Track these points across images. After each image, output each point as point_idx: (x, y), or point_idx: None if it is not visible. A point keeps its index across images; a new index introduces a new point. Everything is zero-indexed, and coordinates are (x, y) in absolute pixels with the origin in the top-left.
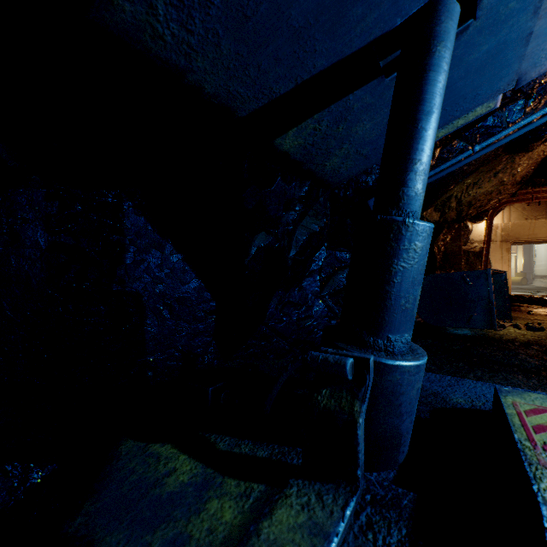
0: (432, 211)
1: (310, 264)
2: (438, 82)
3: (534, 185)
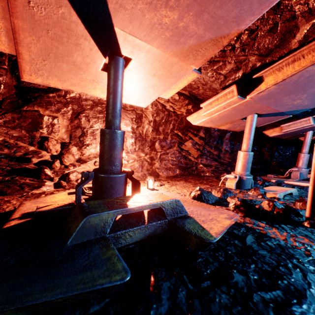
0: None
1: None
2: None
3: None
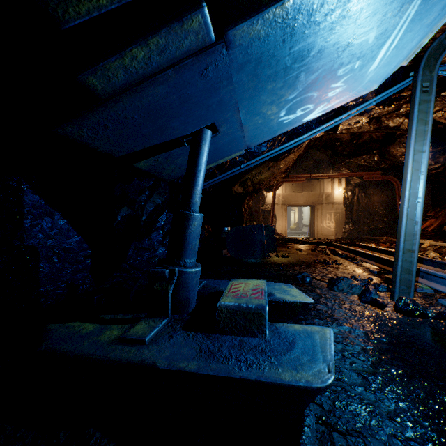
0: (238, 186)
1: (156, 223)
2: (203, 159)
3: (297, 171)
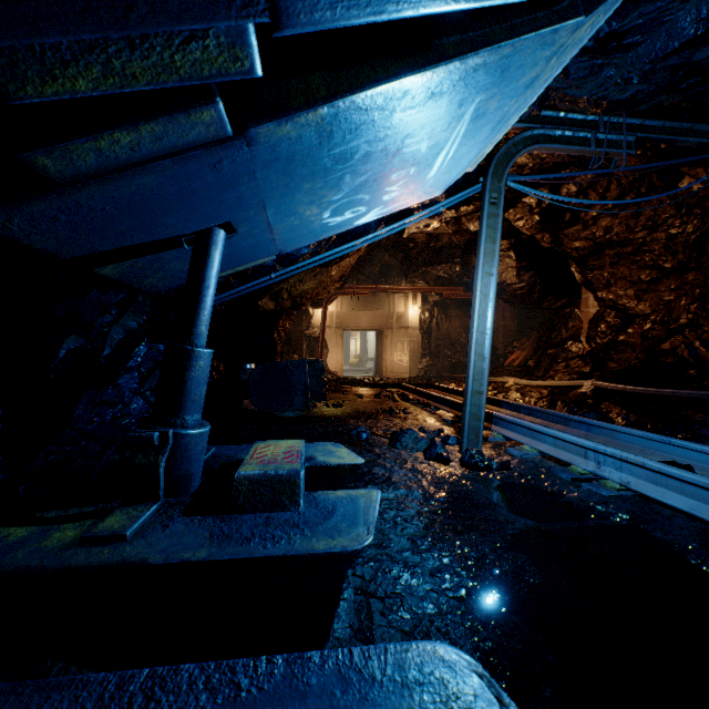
0: (267, 300)
1: (128, 361)
2: (214, 271)
3: (358, 280)
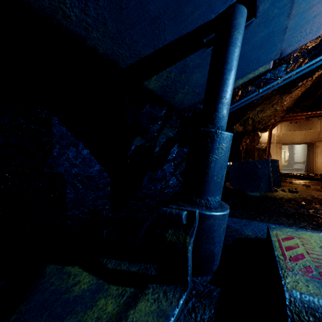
0: (238, 125)
1: (168, 156)
2: (235, 52)
3: (294, 112)
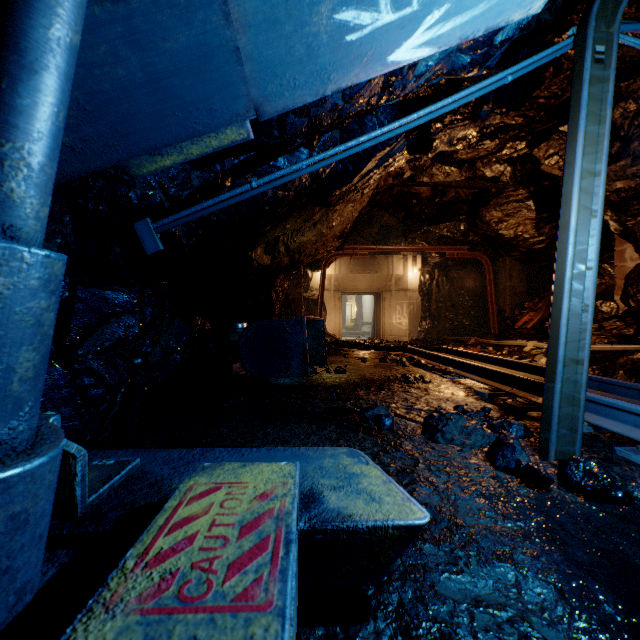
0: (262, 253)
1: None
2: (43, 26)
3: (357, 242)
